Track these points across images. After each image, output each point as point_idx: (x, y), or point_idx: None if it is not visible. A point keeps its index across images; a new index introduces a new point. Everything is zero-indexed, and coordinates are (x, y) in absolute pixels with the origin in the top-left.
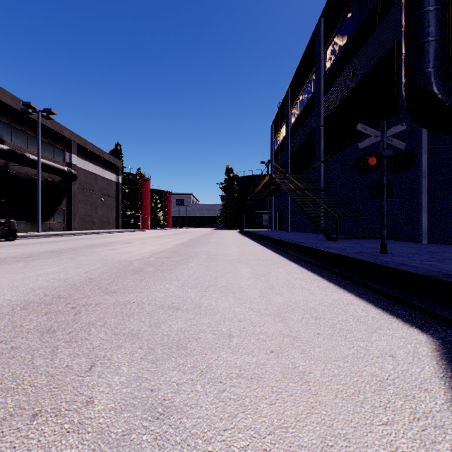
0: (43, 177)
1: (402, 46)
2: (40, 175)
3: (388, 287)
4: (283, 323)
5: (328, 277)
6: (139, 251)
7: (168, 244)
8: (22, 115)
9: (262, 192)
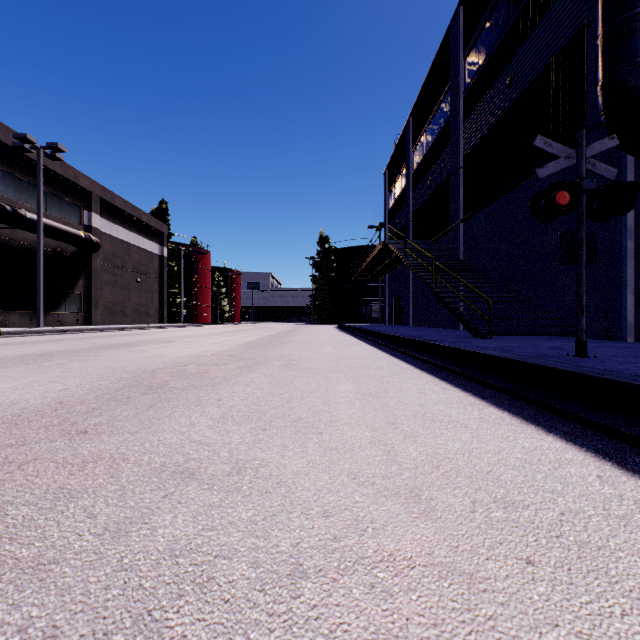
0: (48, 246)
1: (599, 23)
2: (42, 242)
3: (625, 421)
4: (431, 523)
5: (495, 400)
6: (177, 353)
7: (227, 343)
8: (15, 153)
9: (371, 269)
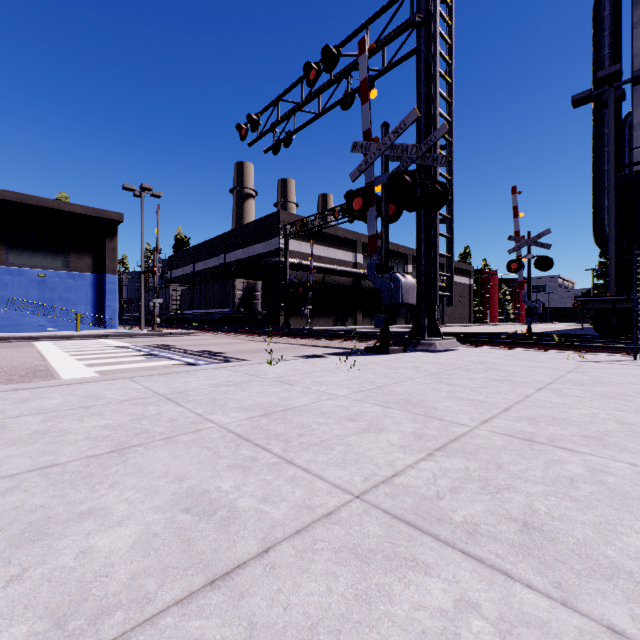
0: None
1: None
2: None
3: None
4: None
5: None
6: (502, 330)
7: None
8: None
9: None
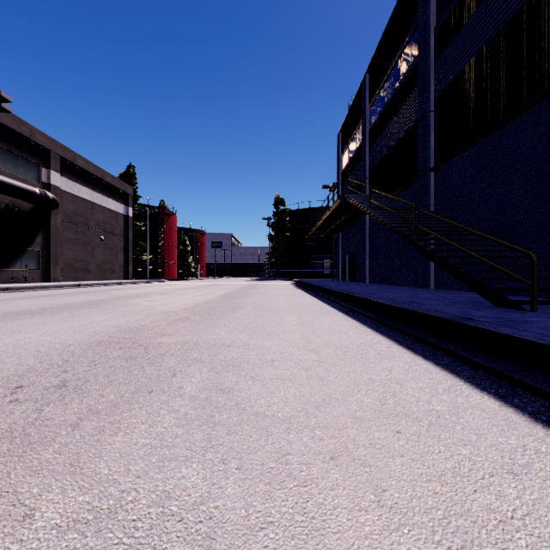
0: (0, 202)
1: None
2: None
3: None
4: None
5: None
6: (50, 339)
7: (161, 310)
8: None
9: (325, 227)
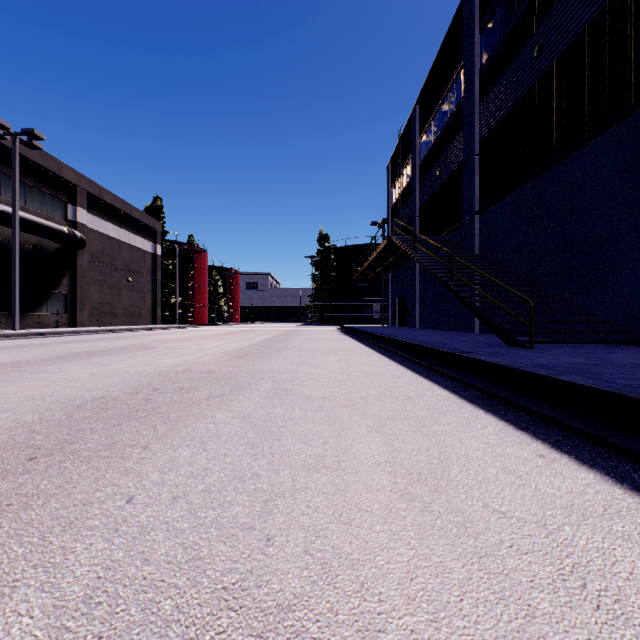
0: (28, 242)
1: None
2: (17, 237)
3: None
4: None
5: None
6: (141, 368)
7: (213, 351)
8: None
9: (374, 268)
